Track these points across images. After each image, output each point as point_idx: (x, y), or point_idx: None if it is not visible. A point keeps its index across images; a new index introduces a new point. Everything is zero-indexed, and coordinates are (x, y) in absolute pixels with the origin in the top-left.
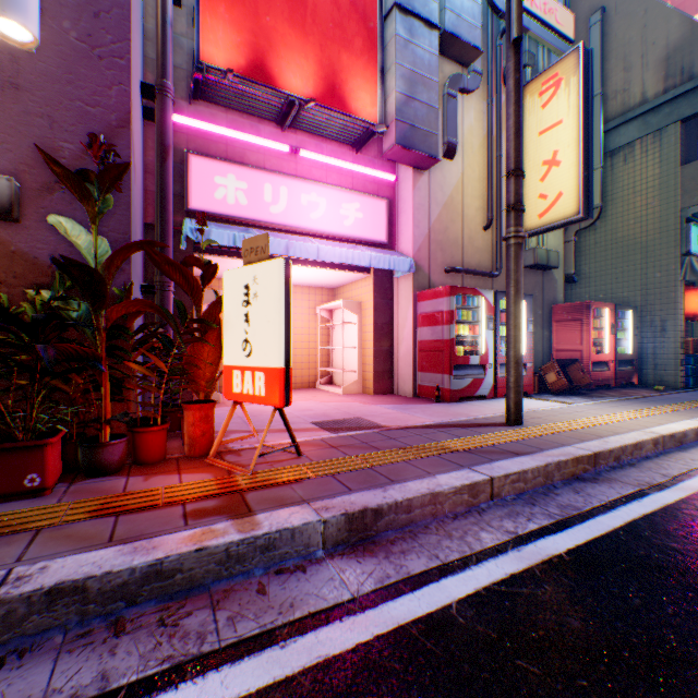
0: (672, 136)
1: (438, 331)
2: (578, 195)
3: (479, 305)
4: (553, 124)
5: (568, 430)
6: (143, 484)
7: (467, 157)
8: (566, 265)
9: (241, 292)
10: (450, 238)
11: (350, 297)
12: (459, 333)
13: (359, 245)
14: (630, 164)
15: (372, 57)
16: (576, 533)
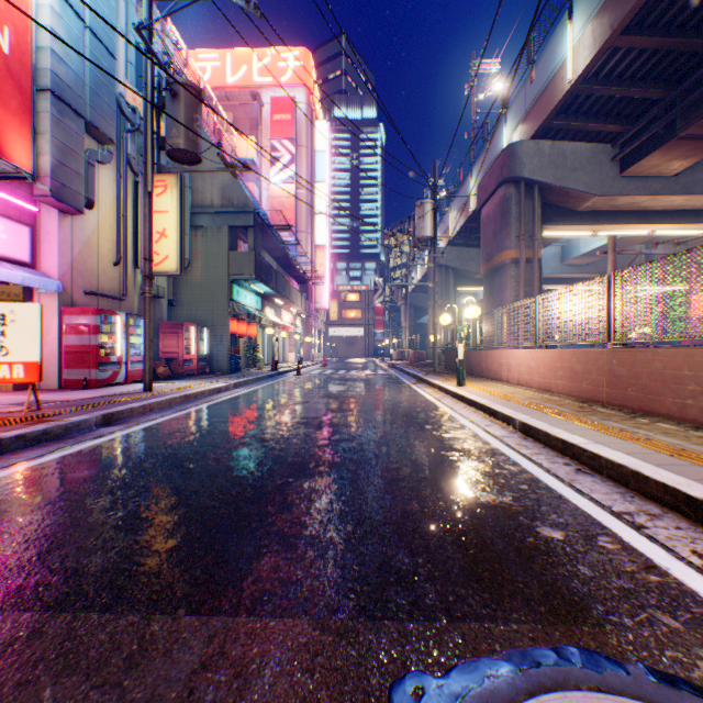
0: (227, 233)
1: (88, 338)
2: (179, 261)
3: (117, 322)
4: (165, 211)
5: (177, 390)
6: None
7: (103, 210)
8: (170, 293)
9: None
10: (91, 268)
11: None
12: (104, 340)
13: (6, 263)
14: (207, 240)
15: (28, 119)
16: (183, 412)
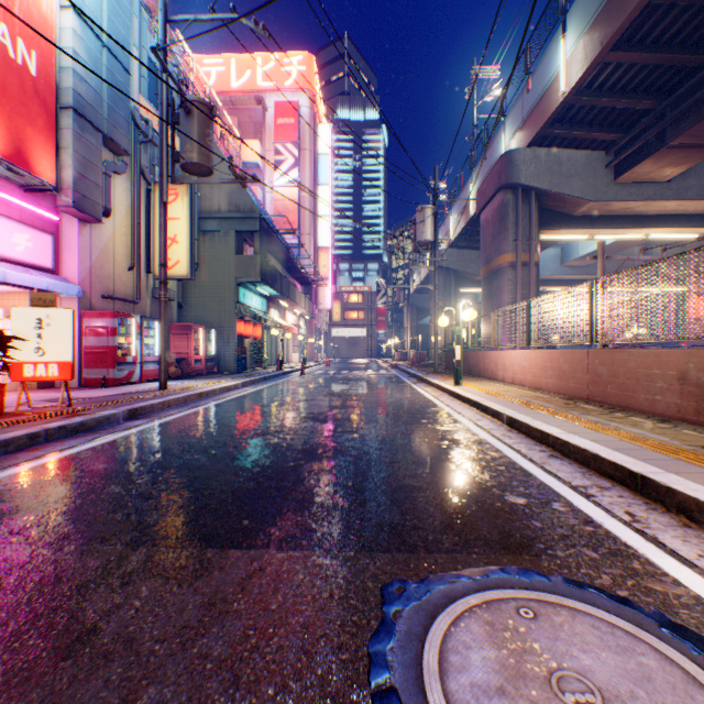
0: (233, 238)
1: (106, 340)
2: (190, 266)
3: (132, 324)
4: (176, 218)
5: (190, 388)
6: (6, 420)
7: (119, 218)
8: (179, 296)
9: (35, 322)
10: (108, 273)
11: (2, 305)
12: (121, 342)
13: (32, 270)
14: (215, 244)
15: (53, 135)
16: (198, 408)
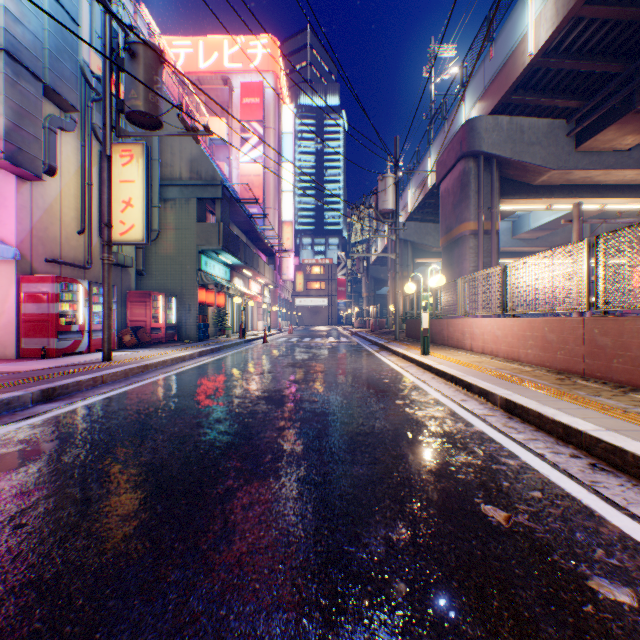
0: (195, 205)
1: (47, 307)
2: (145, 230)
3: (79, 290)
4: (130, 181)
5: (138, 359)
6: None
7: (66, 178)
8: (139, 263)
9: None
10: (52, 236)
11: None
12: (64, 309)
13: None
14: (176, 211)
15: None
16: (138, 384)
